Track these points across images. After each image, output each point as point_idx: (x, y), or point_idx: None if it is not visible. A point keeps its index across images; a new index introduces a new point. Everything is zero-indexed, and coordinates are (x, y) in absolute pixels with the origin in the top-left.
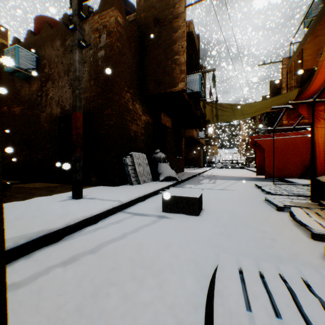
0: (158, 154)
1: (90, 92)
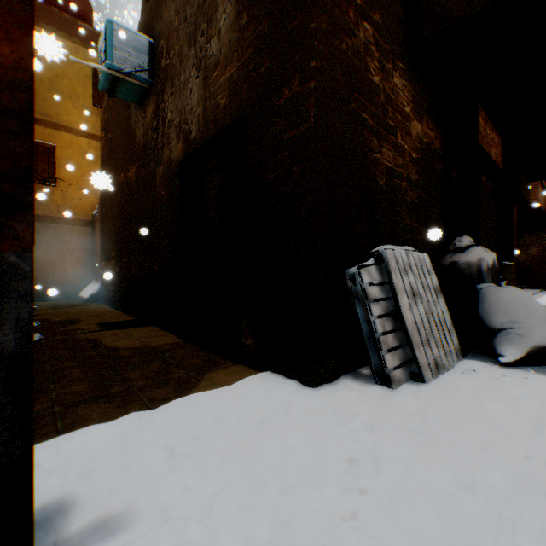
0: (468, 254)
1: (238, 55)
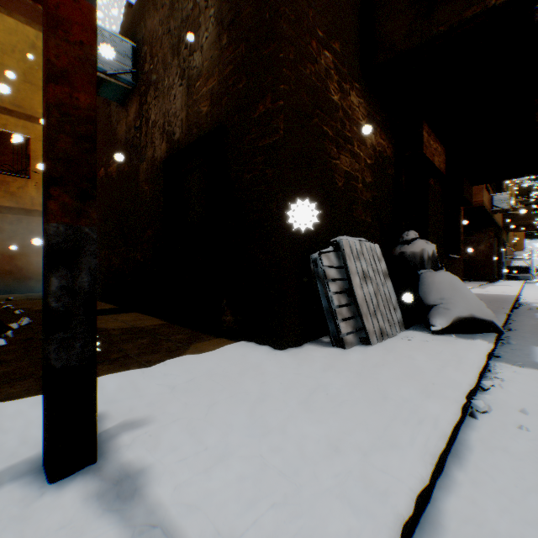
0: (413, 245)
1: (219, 71)
